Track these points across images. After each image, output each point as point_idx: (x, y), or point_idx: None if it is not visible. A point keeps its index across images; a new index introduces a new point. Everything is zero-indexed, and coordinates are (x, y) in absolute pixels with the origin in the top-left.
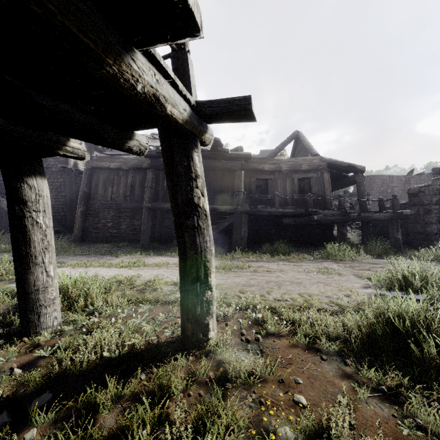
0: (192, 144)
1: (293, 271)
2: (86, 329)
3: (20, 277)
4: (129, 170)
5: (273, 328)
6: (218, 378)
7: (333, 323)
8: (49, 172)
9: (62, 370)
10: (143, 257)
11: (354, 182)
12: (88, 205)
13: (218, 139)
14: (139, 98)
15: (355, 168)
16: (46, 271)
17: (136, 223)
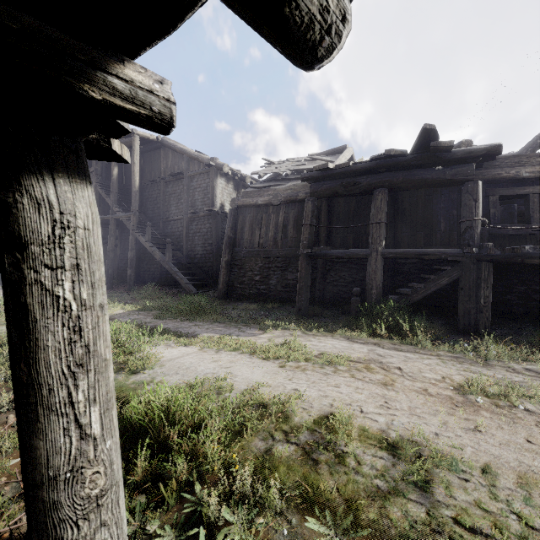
0: None
1: None
2: None
3: (19, 438)
4: (280, 204)
5: None
6: None
7: None
8: (197, 218)
9: None
10: (301, 336)
11: None
12: (233, 253)
13: (432, 126)
14: None
15: None
16: (78, 425)
17: (289, 276)
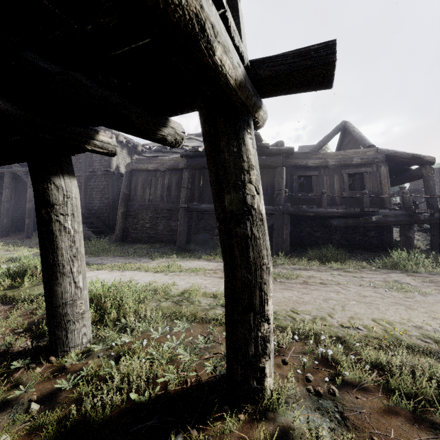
0: (243, 123)
1: (355, 285)
2: (116, 351)
3: (47, 288)
4: (166, 171)
5: (351, 375)
6: None
7: None
8: (95, 176)
9: (82, 416)
10: (179, 260)
11: (419, 176)
12: (128, 206)
13: (258, 133)
14: (171, 18)
15: (421, 159)
16: (74, 281)
17: (172, 224)
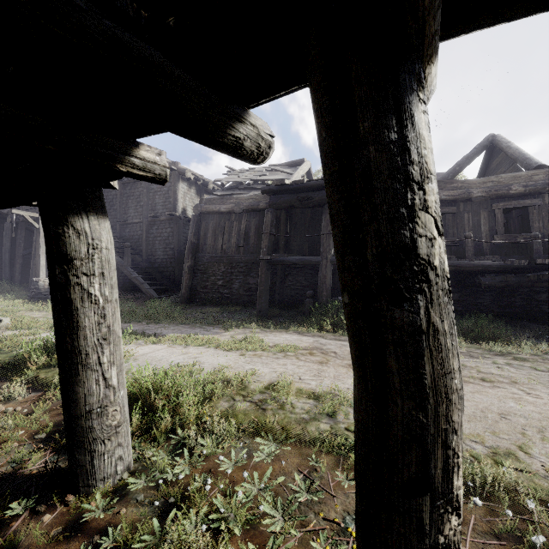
0: (410, 77)
1: (546, 387)
2: (164, 494)
3: (64, 388)
4: (243, 212)
5: None
6: None
7: None
8: (158, 222)
9: None
10: (260, 332)
11: None
12: (196, 258)
13: None
14: None
15: None
16: (104, 378)
17: (251, 281)
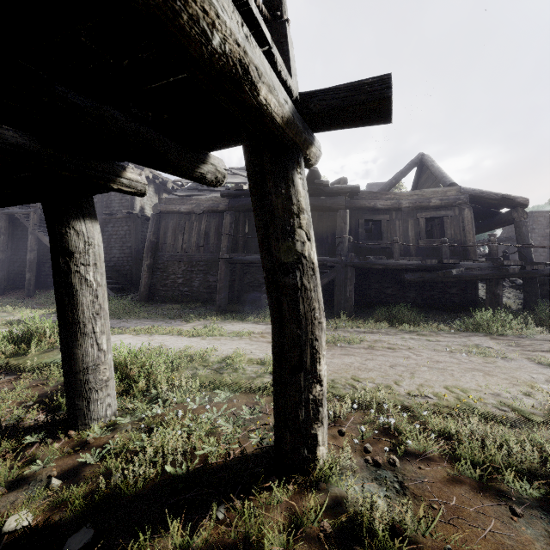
0: (292, 161)
1: (429, 350)
2: (147, 424)
3: (65, 351)
4: (203, 213)
5: (414, 445)
6: (338, 532)
7: (518, 445)
8: (114, 220)
9: (111, 490)
10: (219, 323)
11: (510, 221)
12: (155, 257)
13: (315, 168)
14: (215, 65)
15: (512, 200)
16: (97, 343)
17: (211, 279)
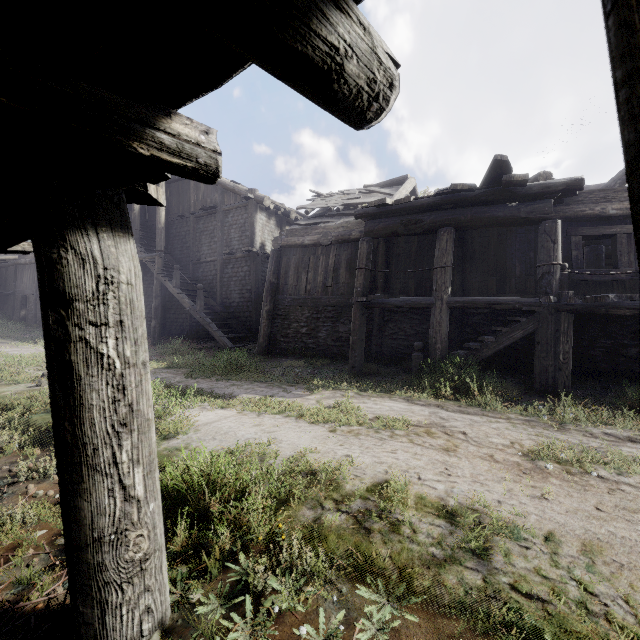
0: None
1: None
2: None
3: (63, 499)
4: (331, 245)
5: None
6: None
7: None
8: (233, 260)
9: None
10: (355, 397)
11: None
12: (275, 301)
13: (504, 157)
14: None
15: None
16: (122, 486)
17: (341, 328)
